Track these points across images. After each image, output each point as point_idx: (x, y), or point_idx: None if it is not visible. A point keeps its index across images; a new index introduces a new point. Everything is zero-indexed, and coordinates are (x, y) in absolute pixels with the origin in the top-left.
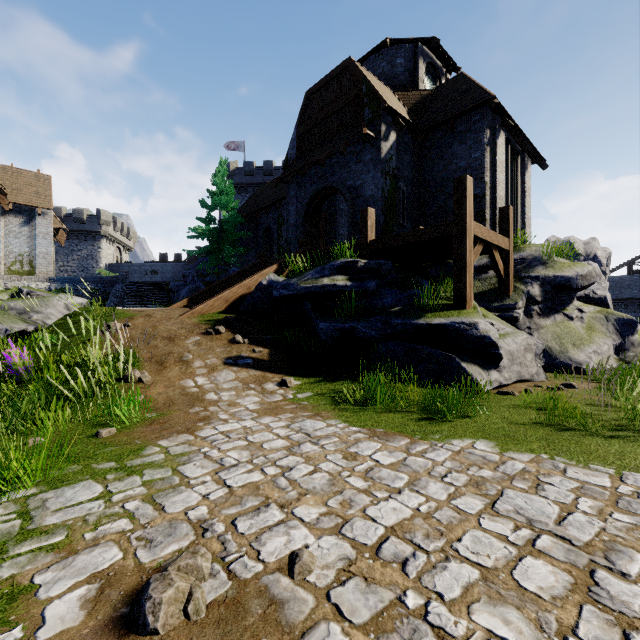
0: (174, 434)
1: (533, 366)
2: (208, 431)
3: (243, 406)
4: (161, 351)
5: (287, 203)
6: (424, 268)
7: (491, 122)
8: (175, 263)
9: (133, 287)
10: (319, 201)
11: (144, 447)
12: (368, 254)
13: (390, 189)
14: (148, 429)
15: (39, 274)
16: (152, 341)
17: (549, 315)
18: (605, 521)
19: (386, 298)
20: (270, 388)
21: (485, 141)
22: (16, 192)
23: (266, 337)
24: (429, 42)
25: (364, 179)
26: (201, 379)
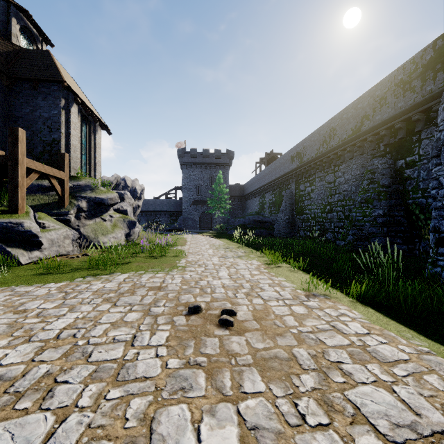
0: None
1: (70, 247)
2: None
3: None
4: None
5: None
6: (4, 182)
7: (67, 95)
8: None
9: None
10: None
11: None
12: None
13: None
14: None
15: None
16: None
17: (92, 218)
18: (5, 301)
19: None
20: None
21: (61, 106)
22: None
23: None
24: (23, 11)
25: None
26: None
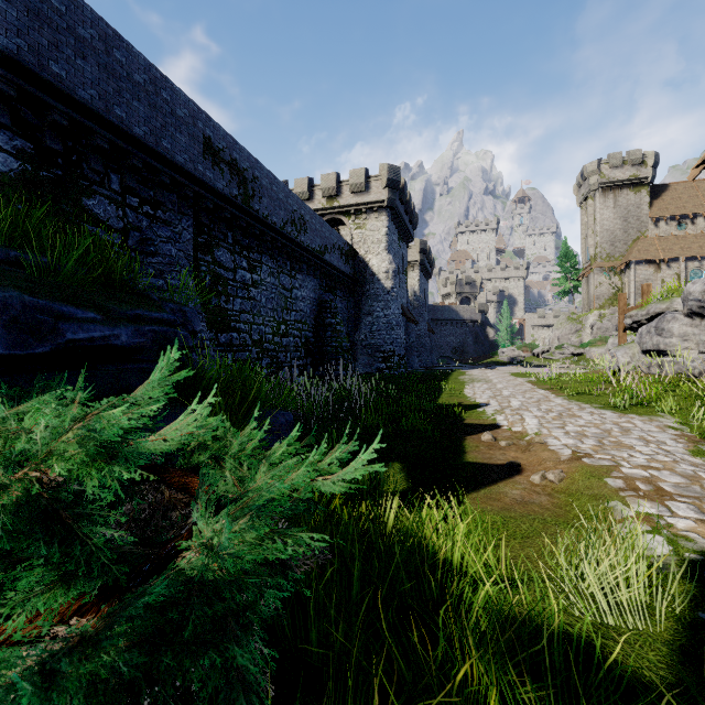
0: None
1: None
2: None
3: None
4: None
5: None
6: None
7: None
8: None
9: None
10: None
11: None
12: None
13: None
14: None
15: None
16: None
17: None
18: None
19: None
20: None
21: None
22: None
23: None
24: None
25: None
26: None
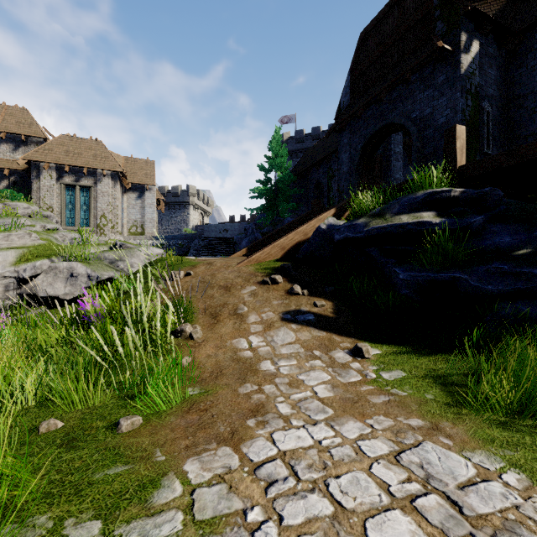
0: (211, 444)
1: None
2: (261, 446)
3: (309, 388)
4: (216, 301)
5: (339, 152)
6: (531, 200)
7: None
8: (240, 222)
9: (207, 241)
10: (375, 143)
11: (161, 476)
12: (457, 184)
13: (472, 110)
14: (182, 422)
15: (147, 234)
16: (209, 290)
17: None
18: None
19: (500, 237)
20: (340, 358)
21: None
22: (133, 175)
23: (328, 288)
24: None
25: (435, 105)
26: (255, 339)
